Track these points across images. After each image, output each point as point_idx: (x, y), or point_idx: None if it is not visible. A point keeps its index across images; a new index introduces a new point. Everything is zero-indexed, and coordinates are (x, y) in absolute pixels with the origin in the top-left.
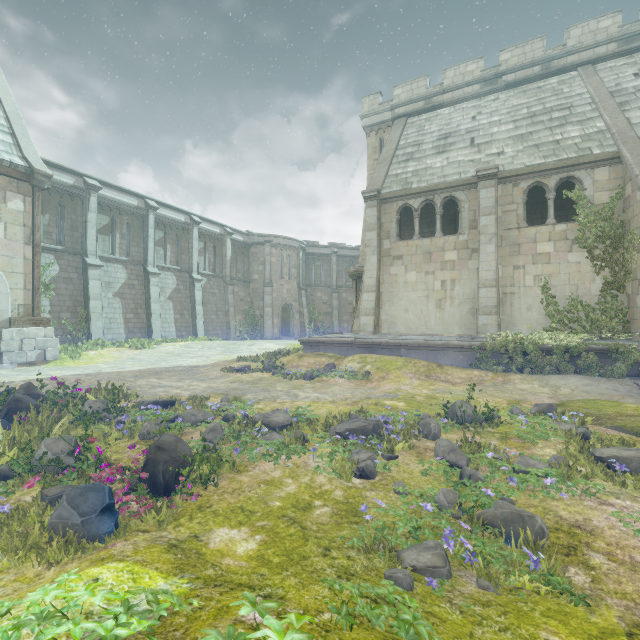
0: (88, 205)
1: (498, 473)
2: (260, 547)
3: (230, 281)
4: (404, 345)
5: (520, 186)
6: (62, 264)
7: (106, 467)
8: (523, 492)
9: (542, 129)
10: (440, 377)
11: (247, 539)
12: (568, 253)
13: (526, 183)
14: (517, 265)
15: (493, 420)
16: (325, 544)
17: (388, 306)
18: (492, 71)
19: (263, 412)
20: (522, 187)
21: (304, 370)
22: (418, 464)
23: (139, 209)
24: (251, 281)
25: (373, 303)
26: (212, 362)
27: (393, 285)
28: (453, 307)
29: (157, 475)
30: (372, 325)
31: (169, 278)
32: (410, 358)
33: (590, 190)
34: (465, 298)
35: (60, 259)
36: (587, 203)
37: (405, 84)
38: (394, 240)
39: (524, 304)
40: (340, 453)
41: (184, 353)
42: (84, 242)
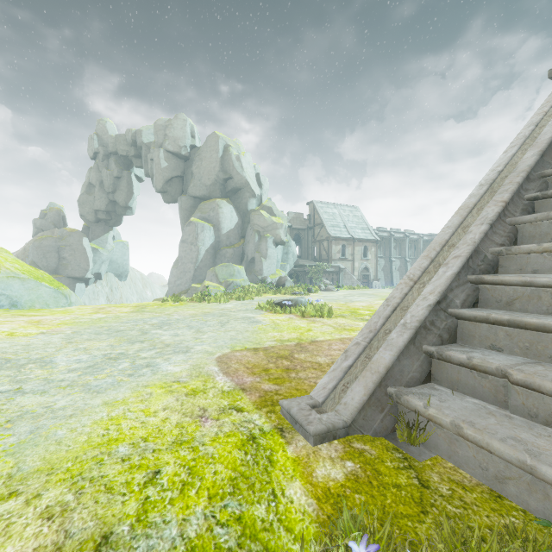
0: None
1: None
2: None
3: None
4: None
5: None
6: None
7: None
8: None
9: None
10: None
11: None
12: None
13: None
14: None
15: None
16: None
17: None
18: None
19: None
20: None
21: None
22: None
23: (388, 236)
24: None
25: None
26: None
27: None
28: None
29: None
30: None
31: (397, 262)
32: None
33: None
34: None
35: None
36: None
37: None
38: None
39: None
40: None
41: None
42: None
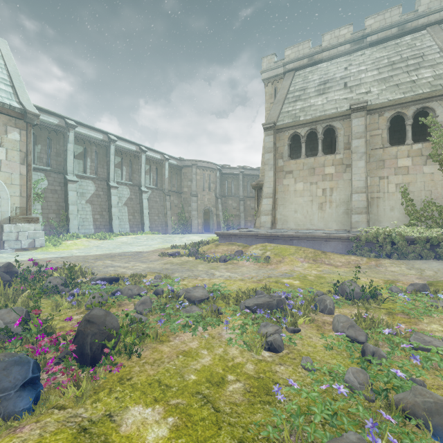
0: (68, 138)
1: (398, 350)
2: (171, 434)
3: (167, 192)
4: (295, 237)
5: (384, 116)
6: (50, 180)
7: (42, 338)
8: (427, 370)
9: (400, 73)
10: (324, 261)
11: (159, 422)
12: (423, 166)
13: (389, 113)
14: (382, 176)
15: (377, 297)
16: (239, 434)
17: (282, 208)
18: (359, 34)
19: (186, 287)
20: (386, 116)
21: (219, 255)
22: (321, 338)
23: (104, 141)
24: (182, 193)
25: (270, 206)
26: (153, 249)
27: (285, 193)
28: (331, 208)
29: (85, 346)
30: (270, 222)
31: (125, 190)
32: (300, 246)
33: (441, 117)
34: (341, 202)
35: (48, 176)
36: (439, 127)
37: (293, 47)
38: (286, 159)
39: (388, 206)
40: (250, 326)
41: (134, 243)
42: (65, 164)
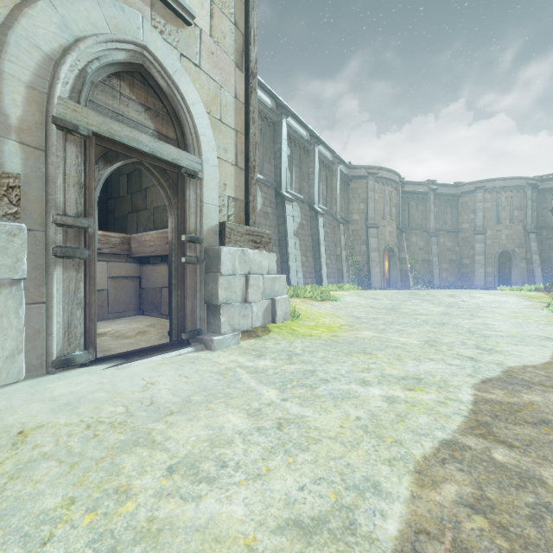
0: None
1: None
2: None
3: (340, 219)
4: None
5: None
6: None
7: None
8: None
9: None
10: None
11: None
12: None
13: None
14: None
15: None
16: None
17: None
18: None
19: None
20: None
21: None
22: None
23: (272, 112)
24: (350, 222)
25: None
26: None
27: None
28: None
29: None
30: None
31: (294, 209)
32: None
33: None
34: None
35: None
36: None
37: None
38: None
39: None
40: None
41: (393, 307)
42: None
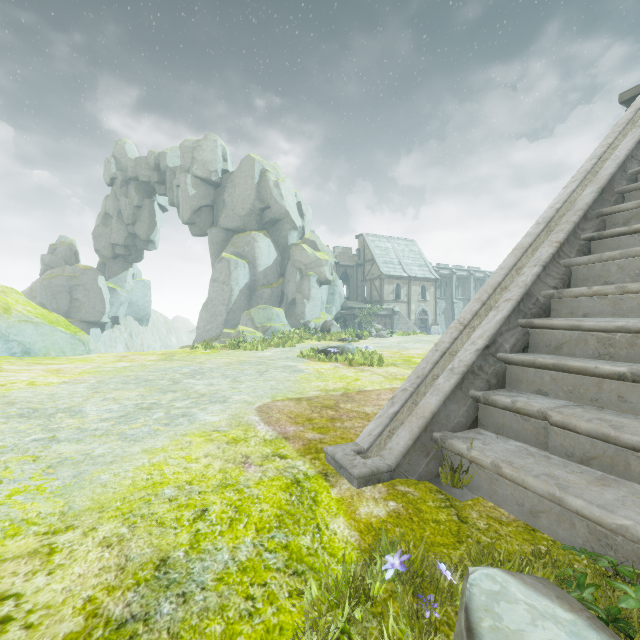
0: None
1: None
2: None
3: None
4: None
5: None
6: None
7: None
8: None
9: None
10: None
11: None
12: None
13: None
14: None
15: None
16: None
17: None
18: None
19: None
20: None
21: None
22: None
23: (449, 274)
24: None
25: None
26: None
27: None
28: None
29: None
30: None
31: (460, 303)
32: None
33: None
34: None
35: None
36: None
37: None
38: None
39: None
40: None
41: None
42: None
